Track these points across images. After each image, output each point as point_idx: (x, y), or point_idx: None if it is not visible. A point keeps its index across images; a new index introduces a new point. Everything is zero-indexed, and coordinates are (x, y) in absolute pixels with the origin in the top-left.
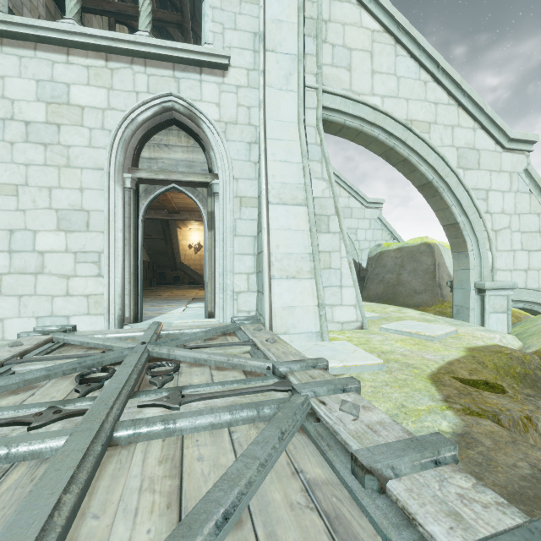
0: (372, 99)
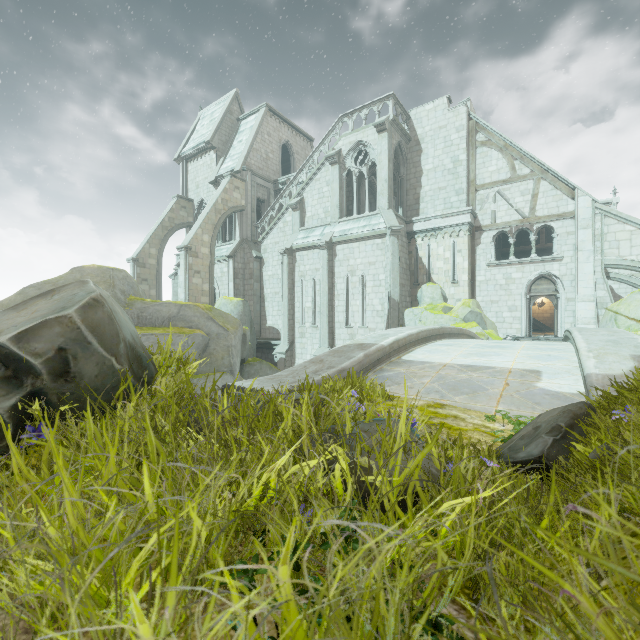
0: (631, 257)
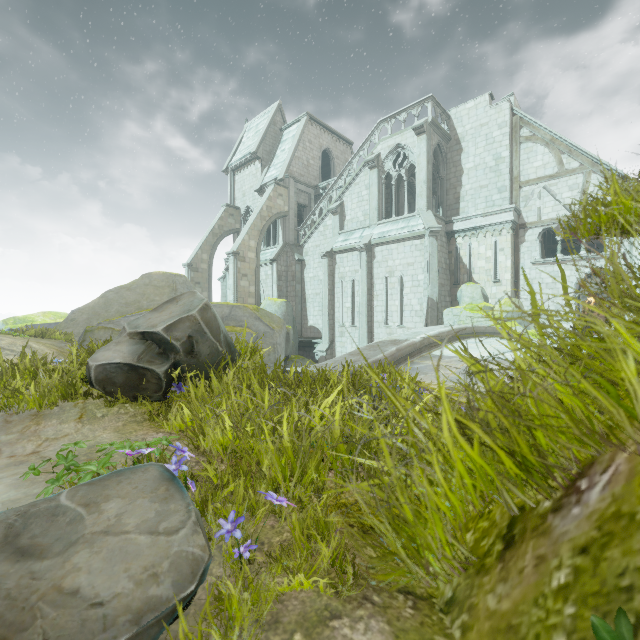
0: None
